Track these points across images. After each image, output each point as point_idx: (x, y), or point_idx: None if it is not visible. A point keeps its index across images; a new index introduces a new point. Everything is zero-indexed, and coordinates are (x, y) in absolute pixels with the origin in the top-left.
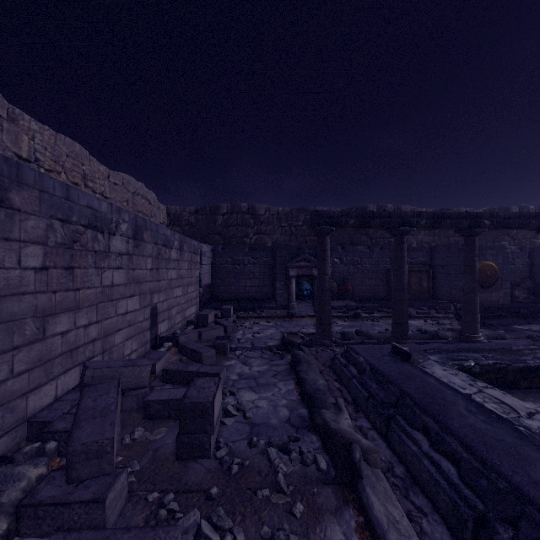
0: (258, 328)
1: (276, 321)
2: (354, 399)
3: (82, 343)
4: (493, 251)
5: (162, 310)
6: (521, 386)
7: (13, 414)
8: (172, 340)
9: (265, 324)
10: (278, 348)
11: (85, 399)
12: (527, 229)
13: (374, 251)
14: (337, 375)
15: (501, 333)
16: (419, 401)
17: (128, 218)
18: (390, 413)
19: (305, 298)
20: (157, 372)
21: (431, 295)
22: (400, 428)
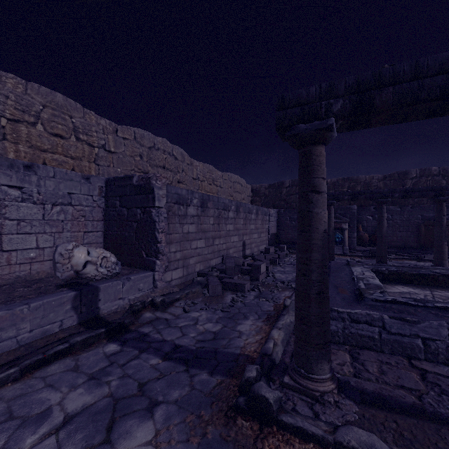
0: None
1: None
2: None
3: (221, 249)
4: None
5: (247, 243)
6: (413, 283)
7: (208, 264)
8: (252, 257)
9: None
10: None
11: (226, 260)
12: None
13: (404, 210)
14: None
15: None
16: (330, 271)
17: (234, 203)
18: None
19: (337, 243)
20: (245, 265)
21: None
22: None
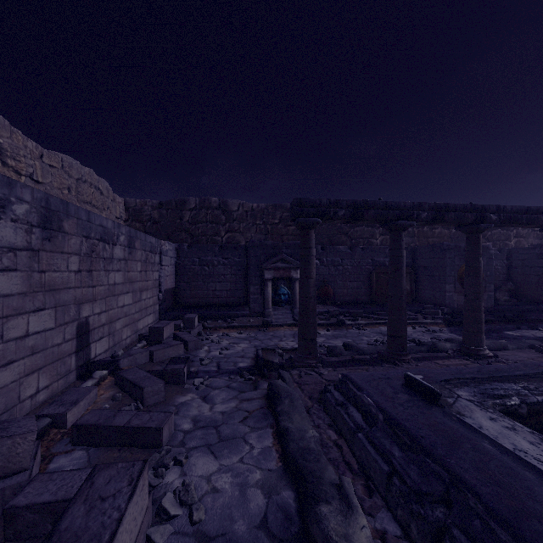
0: (228, 342)
1: (249, 332)
2: (362, 466)
3: None
4: None
5: (98, 324)
6: None
7: None
8: (109, 365)
9: (236, 336)
10: (250, 371)
11: None
12: (534, 225)
13: (355, 252)
14: (330, 416)
15: (503, 343)
16: (497, 506)
17: (31, 196)
18: (436, 518)
19: (282, 303)
20: (69, 424)
21: (414, 298)
22: None
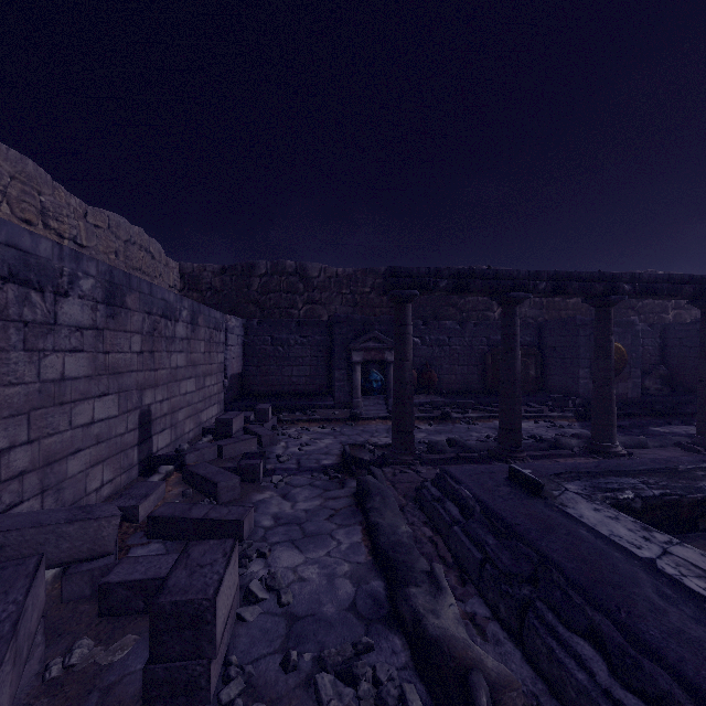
0: (308, 437)
1: (334, 426)
2: (457, 559)
3: None
4: (619, 328)
5: (160, 414)
6: (699, 528)
7: None
8: (175, 461)
9: (318, 430)
10: (336, 468)
11: None
12: (678, 297)
13: (466, 328)
14: (426, 514)
15: (642, 440)
16: (577, 577)
17: (96, 270)
18: (523, 595)
19: (374, 392)
20: (141, 518)
21: (540, 387)
22: (547, 628)
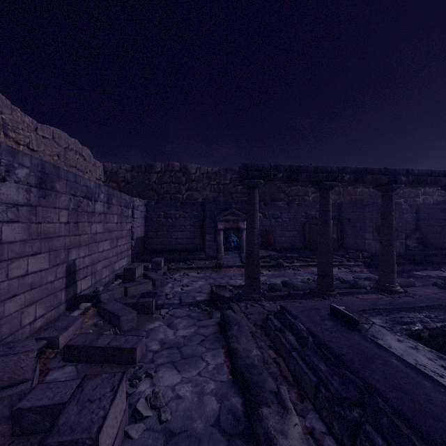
0: (187, 280)
1: (205, 272)
2: (296, 378)
3: None
4: None
5: (83, 266)
6: None
7: None
8: (92, 299)
9: (194, 275)
10: (206, 303)
11: None
12: (437, 185)
13: (292, 207)
14: (270, 339)
15: (411, 281)
16: (400, 407)
17: (30, 162)
18: (353, 417)
19: (232, 249)
20: (61, 345)
21: (340, 245)
22: None
